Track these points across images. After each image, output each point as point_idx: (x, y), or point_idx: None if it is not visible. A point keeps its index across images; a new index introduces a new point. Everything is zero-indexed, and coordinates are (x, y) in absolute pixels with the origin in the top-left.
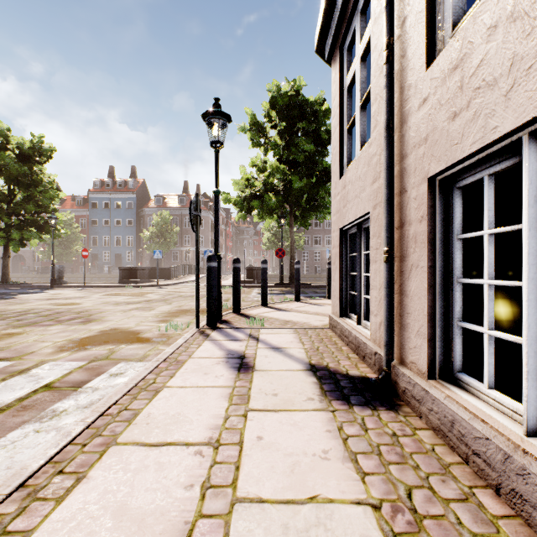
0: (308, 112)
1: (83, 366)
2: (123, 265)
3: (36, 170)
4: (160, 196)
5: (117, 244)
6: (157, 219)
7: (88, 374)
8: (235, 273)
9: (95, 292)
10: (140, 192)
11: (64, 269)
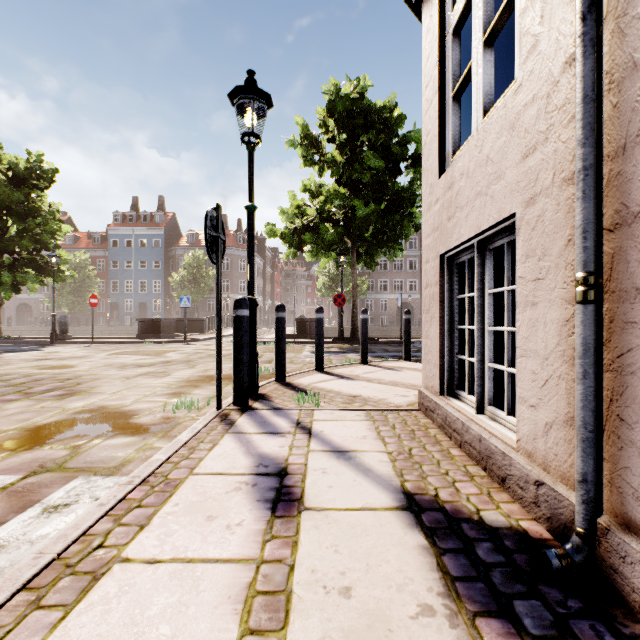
0: (375, 121)
1: (9, 485)
2: (149, 316)
3: (33, 197)
4: (193, 233)
5: (141, 291)
6: (189, 260)
7: (5, 507)
8: (278, 326)
9: (102, 350)
10: (169, 228)
11: (68, 321)
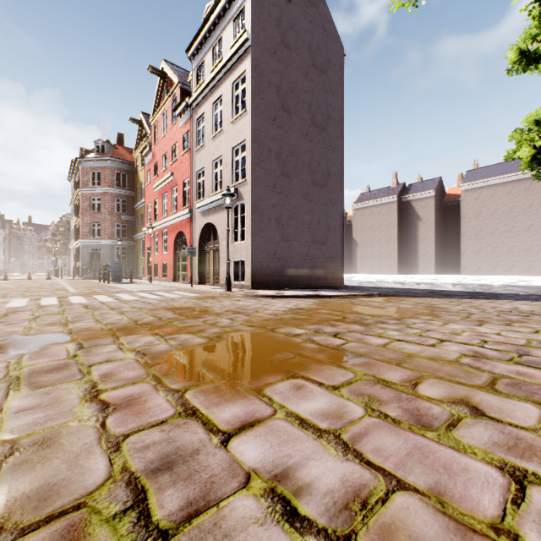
0: None
1: None
2: None
3: None
4: None
5: None
6: None
7: None
8: None
9: None
10: None
11: None
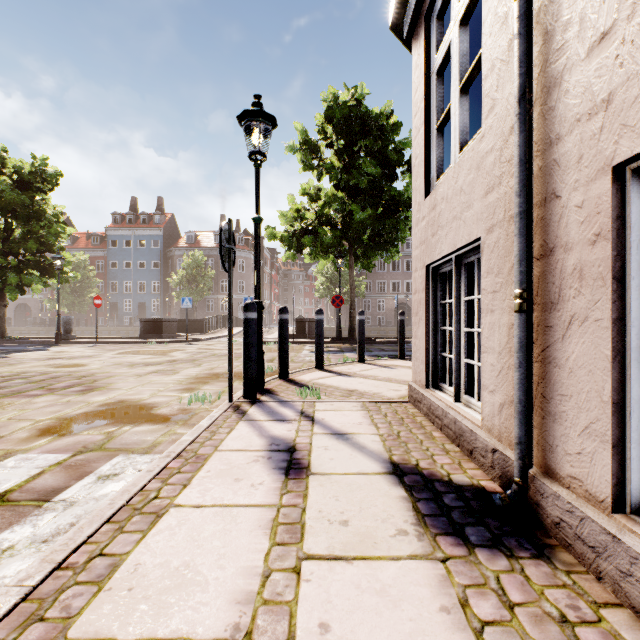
0: (372, 127)
1: (63, 461)
2: (148, 316)
3: (38, 200)
4: (192, 233)
5: (140, 291)
6: (188, 260)
7: (66, 476)
8: (281, 327)
9: (108, 349)
10: (168, 228)
11: (72, 321)
